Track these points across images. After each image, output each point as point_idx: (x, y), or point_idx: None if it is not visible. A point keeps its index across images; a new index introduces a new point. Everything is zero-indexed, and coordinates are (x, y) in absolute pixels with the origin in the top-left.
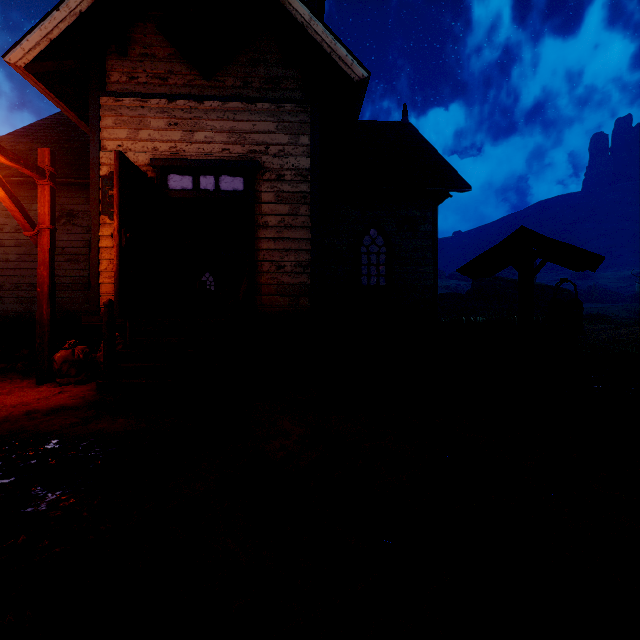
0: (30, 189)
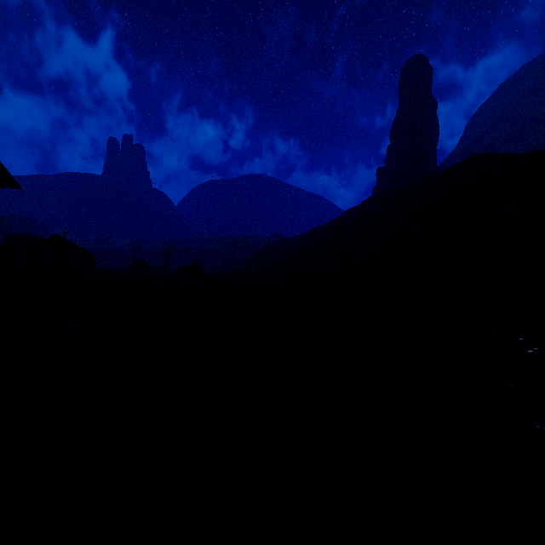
0: None
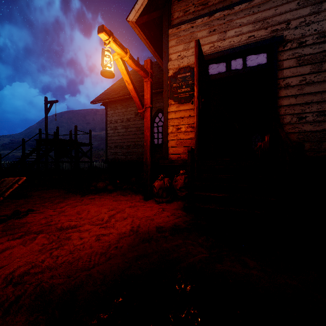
0: (127, 101)
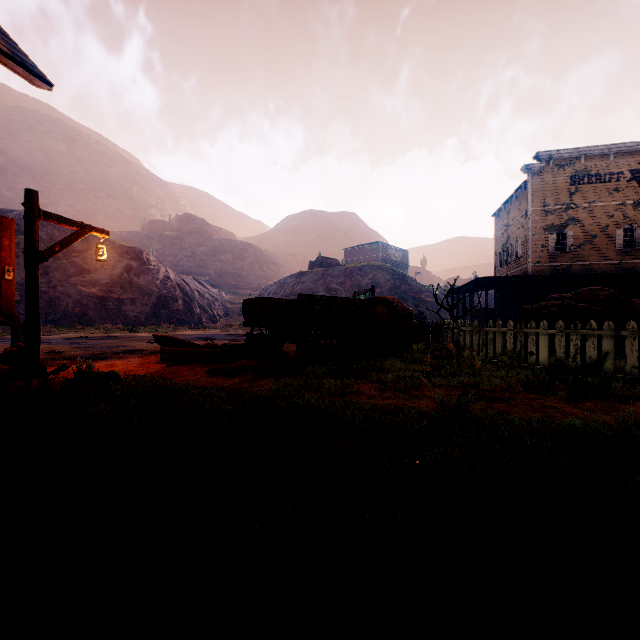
0: None
